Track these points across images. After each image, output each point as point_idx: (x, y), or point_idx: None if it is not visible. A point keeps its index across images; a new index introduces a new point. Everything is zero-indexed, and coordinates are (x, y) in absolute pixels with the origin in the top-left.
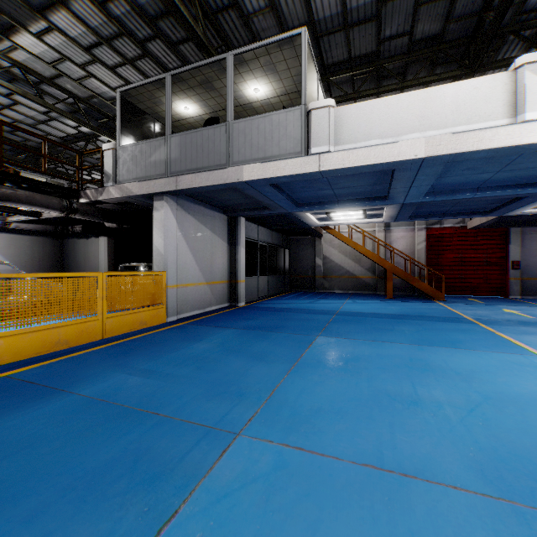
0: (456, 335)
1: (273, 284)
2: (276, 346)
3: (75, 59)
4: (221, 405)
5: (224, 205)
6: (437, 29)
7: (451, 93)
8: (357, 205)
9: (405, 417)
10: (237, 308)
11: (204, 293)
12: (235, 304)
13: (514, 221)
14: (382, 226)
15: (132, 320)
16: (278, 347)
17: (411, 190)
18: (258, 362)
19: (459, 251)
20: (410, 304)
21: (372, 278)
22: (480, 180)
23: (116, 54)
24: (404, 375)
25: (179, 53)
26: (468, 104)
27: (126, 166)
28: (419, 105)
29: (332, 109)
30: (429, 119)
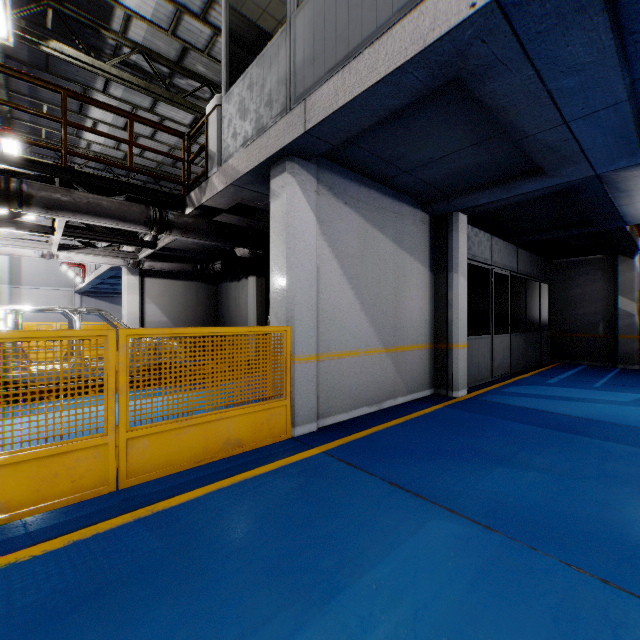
0: None
1: (520, 350)
2: None
3: (192, 6)
4: None
5: (422, 183)
6: None
7: None
8: None
9: None
10: (450, 404)
11: (379, 370)
12: (445, 393)
13: None
14: None
15: (202, 437)
16: None
17: None
18: None
19: None
20: None
21: None
22: None
23: None
24: None
25: None
26: None
27: (231, 127)
28: None
29: None
30: None
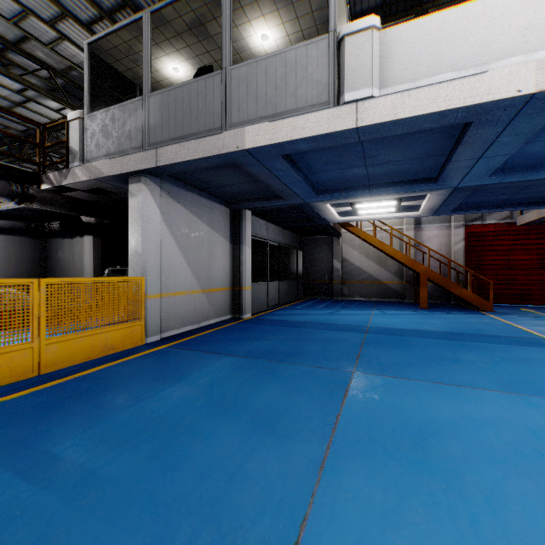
0: None
1: (285, 291)
2: (293, 393)
3: (41, 13)
4: None
5: (224, 193)
6: None
7: None
8: (394, 190)
9: None
10: (240, 321)
11: (199, 303)
12: (239, 316)
13: None
14: (411, 223)
15: (90, 344)
16: (297, 397)
17: (478, 163)
18: (264, 436)
19: (505, 252)
20: (455, 317)
21: (399, 283)
22: None
23: (89, 5)
24: None
25: None
26: None
27: (95, 139)
28: (522, 10)
29: (377, 33)
30: (540, 31)
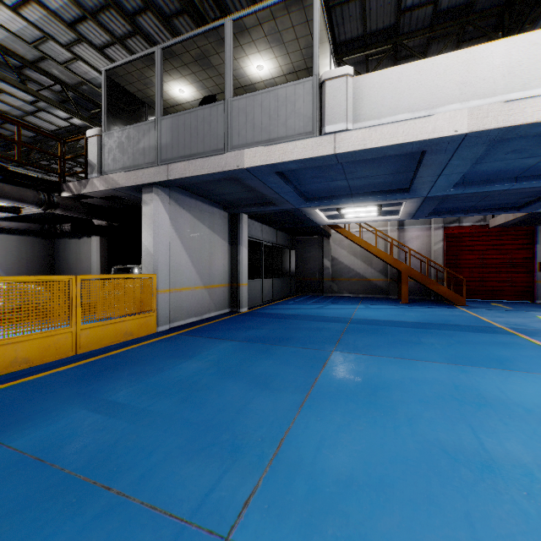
0: (498, 350)
1: (279, 288)
2: (283, 365)
3: (59, 38)
4: (205, 471)
5: (224, 200)
6: None
7: (502, 52)
8: (373, 199)
9: (484, 499)
10: (238, 314)
11: (201, 298)
12: (236, 310)
13: None
14: (395, 225)
15: (114, 330)
16: (286, 368)
17: (439, 179)
18: (261, 390)
19: (479, 251)
20: (430, 310)
21: (384, 280)
22: (521, 167)
23: (103, 32)
24: (455, 413)
25: (173, 29)
26: (524, 65)
27: (112, 154)
28: (459, 69)
29: (350, 79)
30: (472, 86)
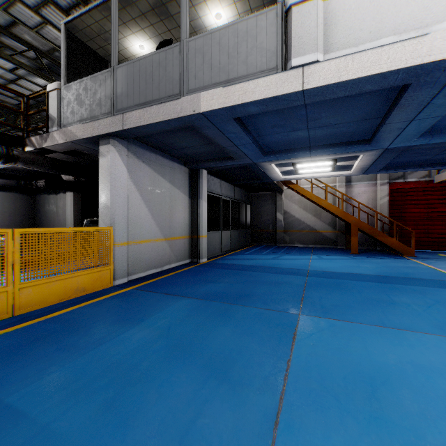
0: None
1: (236, 239)
2: (244, 336)
3: (26, 0)
4: None
5: (184, 154)
6: None
7: None
8: (331, 151)
9: None
10: (198, 265)
11: (161, 250)
12: (196, 261)
13: None
14: (343, 181)
15: (63, 287)
16: (248, 341)
17: (409, 125)
18: (217, 384)
19: (424, 205)
20: (383, 262)
21: (332, 232)
22: None
23: None
24: None
25: None
26: None
27: (70, 107)
28: None
29: (321, 2)
30: None
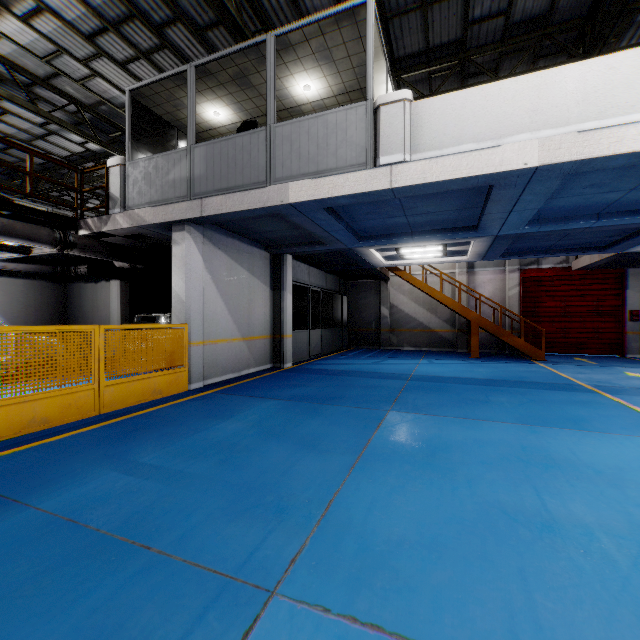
0: (575, 409)
1: (328, 340)
2: (333, 426)
3: (75, 51)
4: (249, 531)
5: (265, 238)
6: (542, 8)
7: (576, 77)
8: (436, 237)
9: (541, 556)
10: (281, 370)
11: (239, 351)
12: (280, 366)
13: (633, 259)
14: (464, 266)
15: (141, 388)
16: (336, 428)
17: (511, 216)
18: (308, 451)
19: (561, 298)
20: (503, 366)
21: (451, 331)
22: (603, 203)
23: (126, 45)
24: (519, 475)
25: (207, 43)
26: (600, 91)
27: (137, 187)
28: (529, 94)
29: (409, 104)
30: (544, 114)
